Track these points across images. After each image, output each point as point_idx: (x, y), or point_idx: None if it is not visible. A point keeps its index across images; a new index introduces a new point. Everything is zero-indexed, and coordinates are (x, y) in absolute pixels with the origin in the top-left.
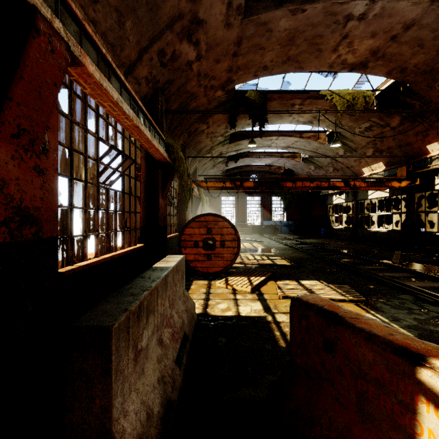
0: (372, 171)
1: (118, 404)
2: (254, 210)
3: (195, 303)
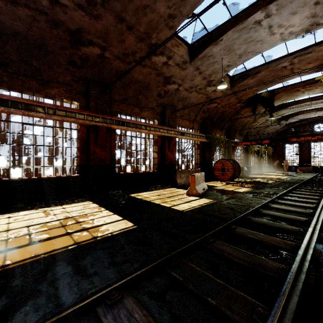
0: None
1: (177, 178)
2: (319, 154)
3: None
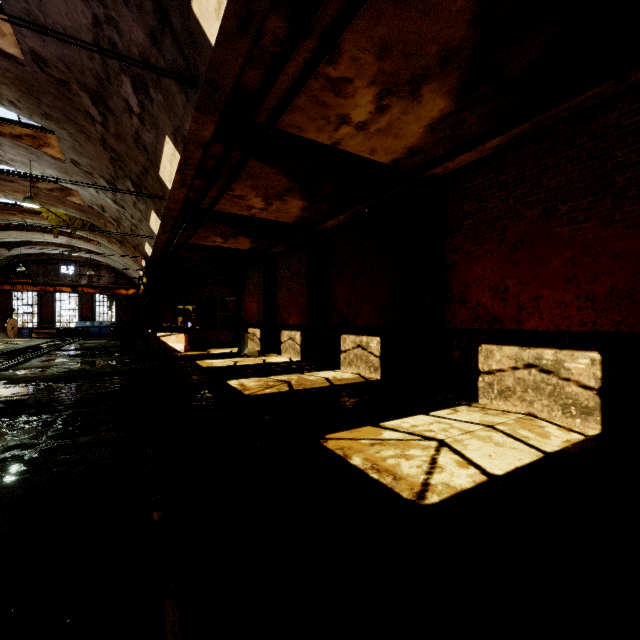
0: None
1: None
2: (69, 309)
3: None
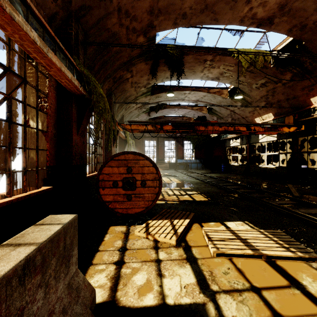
0: (263, 120)
1: None
2: (170, 151)
3: (95, 289)
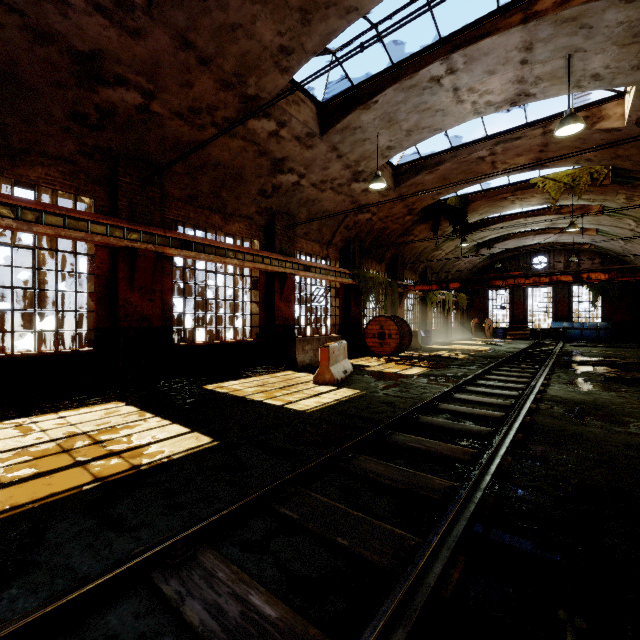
0: None
1: (297, 353)
2: (540, 307)
3: None
